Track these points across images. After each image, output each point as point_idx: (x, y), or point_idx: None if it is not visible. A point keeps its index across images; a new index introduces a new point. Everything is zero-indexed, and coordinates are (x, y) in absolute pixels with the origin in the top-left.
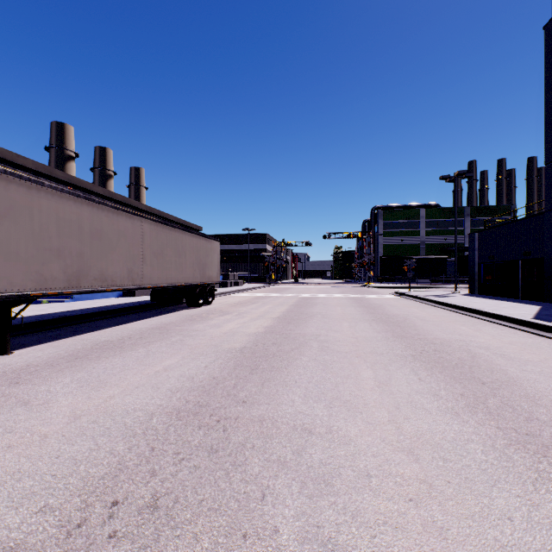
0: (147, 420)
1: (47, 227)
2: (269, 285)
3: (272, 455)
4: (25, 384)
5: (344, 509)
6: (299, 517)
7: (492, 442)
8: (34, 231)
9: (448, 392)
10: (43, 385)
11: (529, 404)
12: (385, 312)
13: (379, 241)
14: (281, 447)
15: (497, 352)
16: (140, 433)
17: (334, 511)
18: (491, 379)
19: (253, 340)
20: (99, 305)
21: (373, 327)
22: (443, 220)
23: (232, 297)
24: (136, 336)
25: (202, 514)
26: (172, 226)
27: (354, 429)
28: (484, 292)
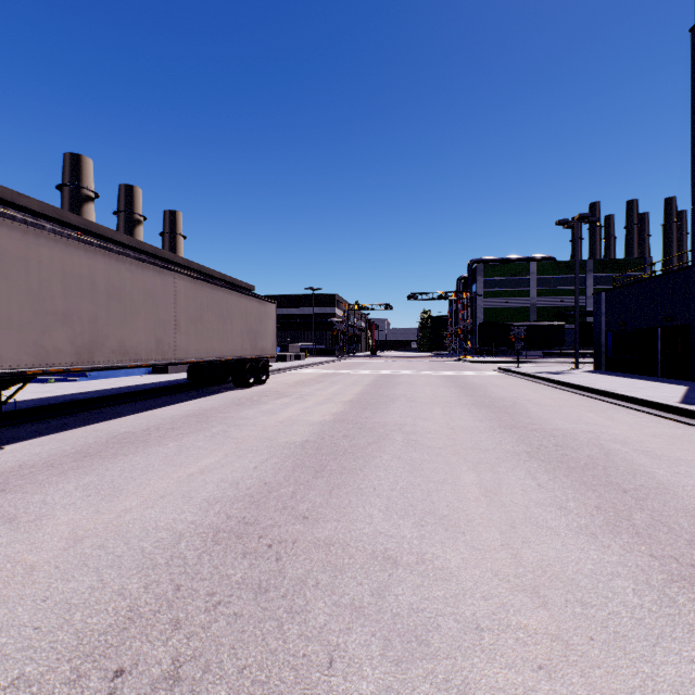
0: (172, 544)
1: (48, 284)
2: (339, 360)
3: (342, 597)
4: (13, 492)
5: (446, 682)
6: (382, 694)
7: (646, 578)
8: (32, 289)
9: (578, 503)
10: (37, 494)
11: (689, 520)
12: (487, 394)
13: (477, 304)
14: (356, 584)
15: (637, 447)
16: (162, 563)
17: (432, 686)
18: (634, 484)
19: (318, 431)
20: (121, 385)
21: (474, 414)
22: (559, 277)
23: (292, 375)
24: (166, 426)
25: (242, 690)
26: (215, 283)
27: (456, 557)
28: (613, 369)
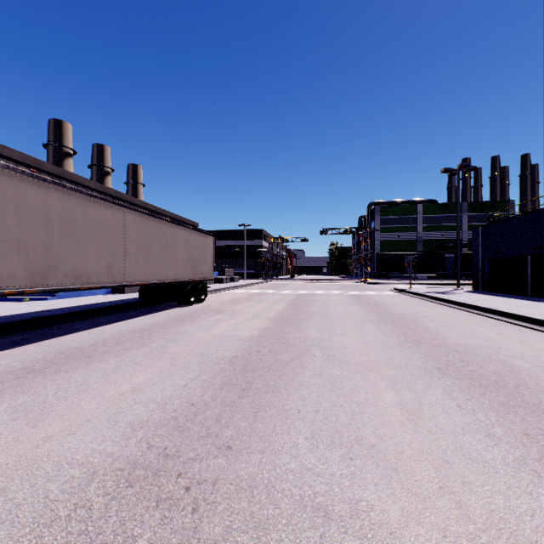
0: (81, 486)
1: (2, 214)
2: (265, 282)
3: None
4: None
5: None
6: None
7: None
8: None
9: (504, 428)
10: None
11: None
12: (389, 311)
13: (375, 237)
14: None
15: (537, 363)
16: (62, 517)
17: None
18: None
19: (245, 346)
20: (83, 304)
21: (381, 329)
22: (440, 216)
23: (226, 294)
24: (112, 341)
25: None
26: (160, 218)
27: (393, 506)
28: (488, 289)
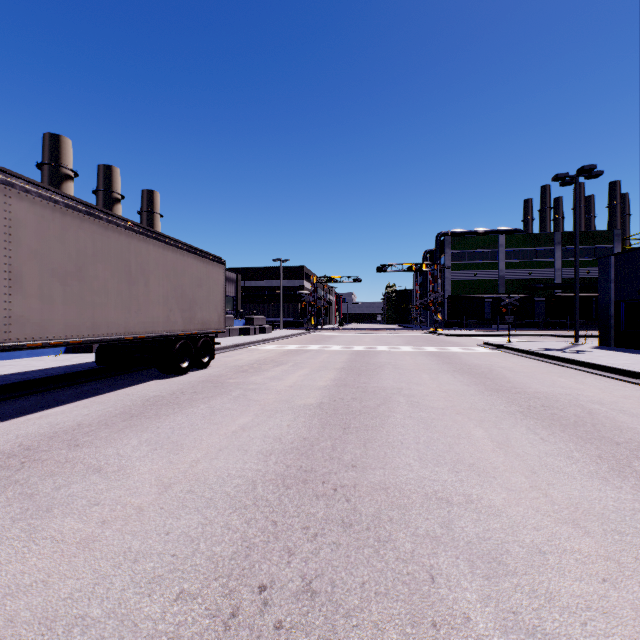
0: None
1: None
2: (307, 332)
3: None
4: None
5: None
6: None
7: None
8: None
9: None
10: None
11: None
12: (519, 388)
13: (446, 276)
14: None
15: None
16: None
17: None
18: None
19: (232, 548)
20: None
21: (558, 447)
22: (528, 249)
23: (249, 353)
24: None
25: None
26: (111, 221)
27: None
28: (627, 345)
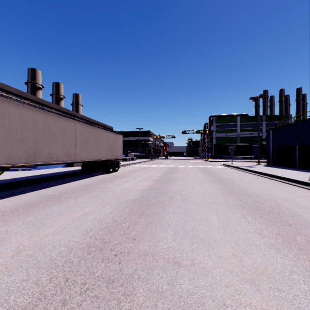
0: (66, 254)
1: (14, 125)
2: (151, 160)
3: (152, 286)
4: None
5: None
6: None
7: (309, 274)
8: (6, 127)
9: (268, 231)
10: (3, 226)
11: None
12: (219, 176)
13: (213, 135)
14: (159, 278)
15: (292, 202)
16: (60, 265)
17: None
18: (294, 221)
19: (141, 194)
20: (51, 172)
21: (213, 185)
22: (250, 123)
23: (129, 167)
24: (70, 192)
25: None
26: (94, 125)
27: (210, 261)
28: (275, 164)
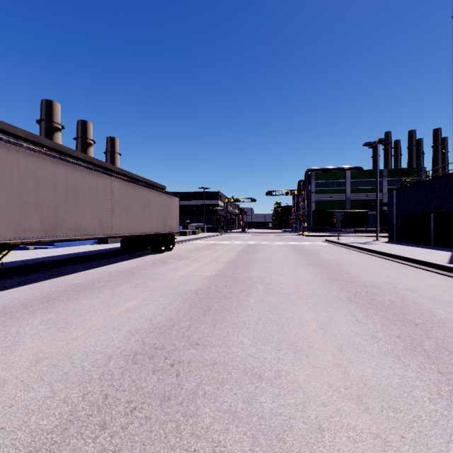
0: (104, 364)
1: (25, 183)
2: (221, 234)
3: (223, 404)
4: None
5: None
6: None
7: (437, 389)
8: (14, 187)
9: (385, 333)
10: (14, 327)
11: None
12: (319, 257)
13: (311, 198)
14: (232, 394)
15: (422, 294)
16: (96, 378)
17: None
18: (422, 320)
19: (206, 282)
20: (76, 251)
21: (311, 270)
22: (365, 180)
23: (190, 244)
24: (105, 279)
25: None
26: (138, 184)
27: (302, 373)
28: (401, 240)
